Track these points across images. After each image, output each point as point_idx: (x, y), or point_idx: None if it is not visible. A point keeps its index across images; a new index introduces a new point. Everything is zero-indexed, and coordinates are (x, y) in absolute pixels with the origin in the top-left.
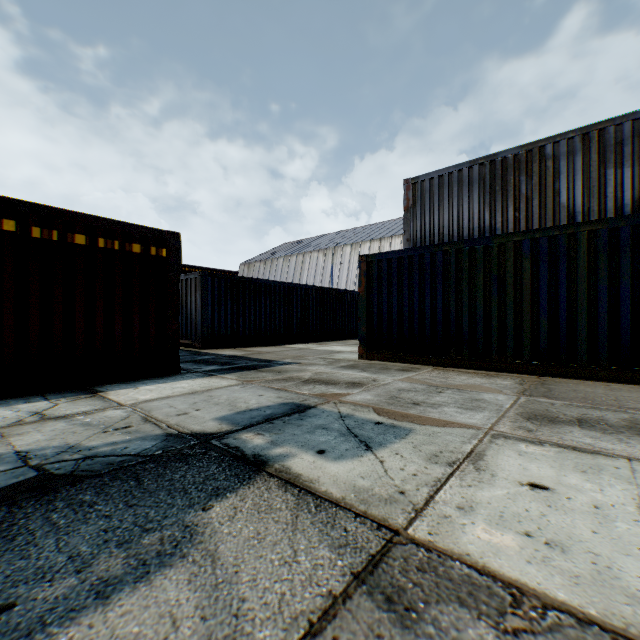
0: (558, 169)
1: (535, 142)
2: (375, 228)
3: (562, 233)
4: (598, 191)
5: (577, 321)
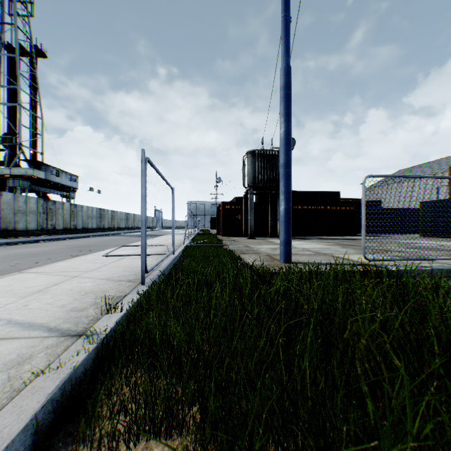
0: None
1: None
2: None
3: None
4: None
5: None
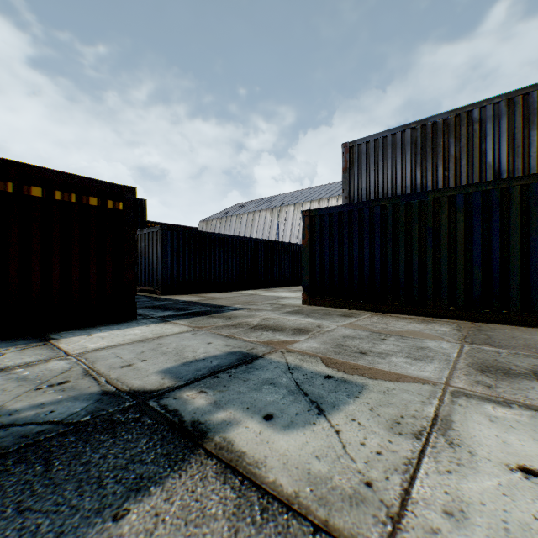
0: (485, 131)
1: (463, 107)
2: (314, 191)
3: (495, 187)
4: (522, 151)
5: (510, 270)
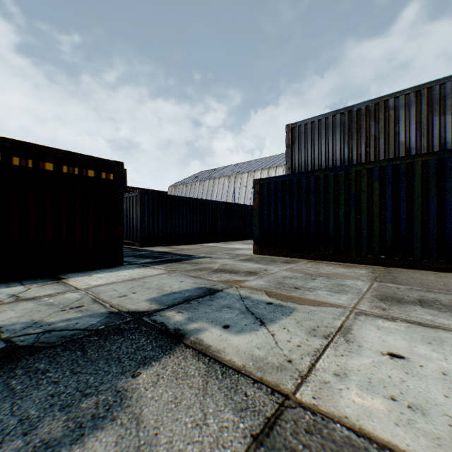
0: (398, 117)
1: (381, 97)
2: (264, 161)
3: (402, 162)
4: (427, 132)
5: (413, 227)
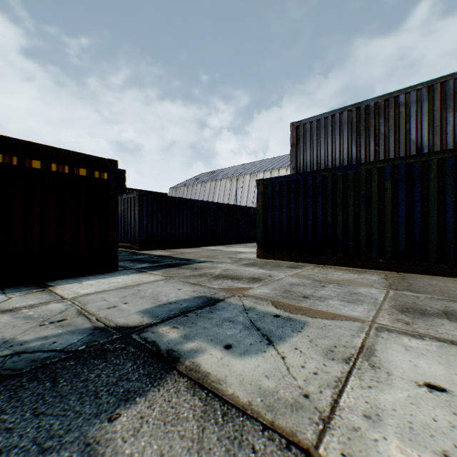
0: (409, 113)
1: (391, 93)
2: (267, 162)
3: (416, 160)
4: (440, 130)
5: (428, 229)
